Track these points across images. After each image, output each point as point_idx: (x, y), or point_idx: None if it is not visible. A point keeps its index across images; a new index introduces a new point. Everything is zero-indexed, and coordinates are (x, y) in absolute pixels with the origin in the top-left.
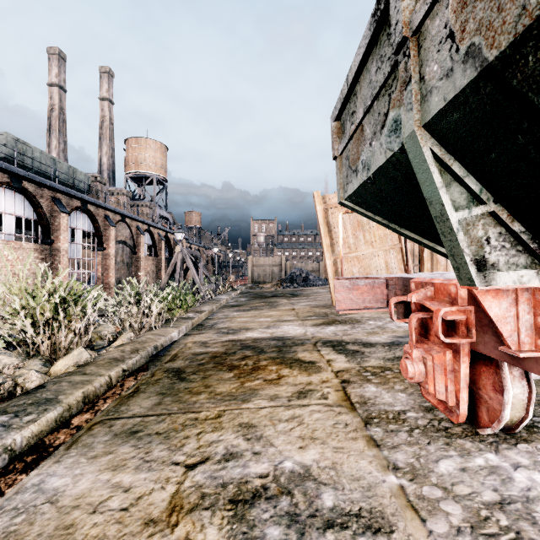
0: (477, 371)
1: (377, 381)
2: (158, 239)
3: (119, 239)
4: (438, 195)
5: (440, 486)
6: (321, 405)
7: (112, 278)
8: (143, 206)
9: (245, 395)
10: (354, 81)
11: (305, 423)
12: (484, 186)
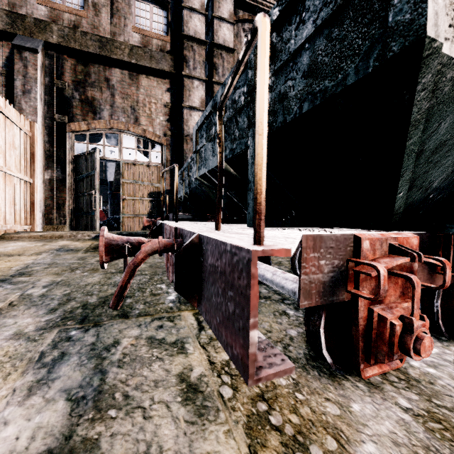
0: None
1: (332, 439)
2: None
3: None
4: None
5: None
6: None
7: None
8: None
9: None
10: None
11: None
12: None
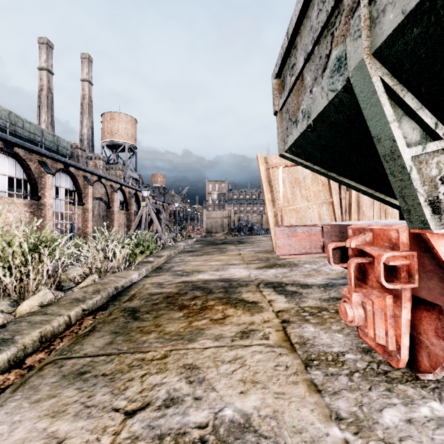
0: (418, 316)
1: (315, 321)
2: (128, 196)
3: (96, 196)
4: (389, 130)
5: (387, 442)
6: (262, 345)
7: (90, 229)
8: (116, 169)
9: (191, 334)
10: (295, 32)
11: (247, 365)
12: (440, 120)
